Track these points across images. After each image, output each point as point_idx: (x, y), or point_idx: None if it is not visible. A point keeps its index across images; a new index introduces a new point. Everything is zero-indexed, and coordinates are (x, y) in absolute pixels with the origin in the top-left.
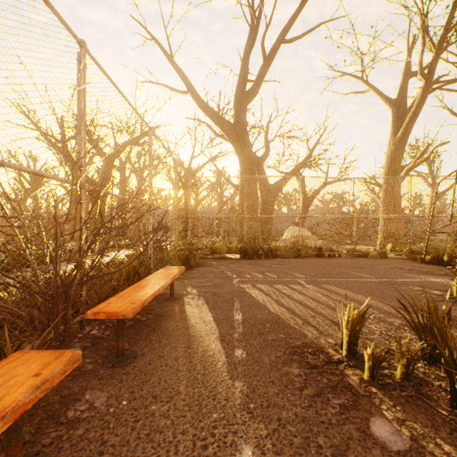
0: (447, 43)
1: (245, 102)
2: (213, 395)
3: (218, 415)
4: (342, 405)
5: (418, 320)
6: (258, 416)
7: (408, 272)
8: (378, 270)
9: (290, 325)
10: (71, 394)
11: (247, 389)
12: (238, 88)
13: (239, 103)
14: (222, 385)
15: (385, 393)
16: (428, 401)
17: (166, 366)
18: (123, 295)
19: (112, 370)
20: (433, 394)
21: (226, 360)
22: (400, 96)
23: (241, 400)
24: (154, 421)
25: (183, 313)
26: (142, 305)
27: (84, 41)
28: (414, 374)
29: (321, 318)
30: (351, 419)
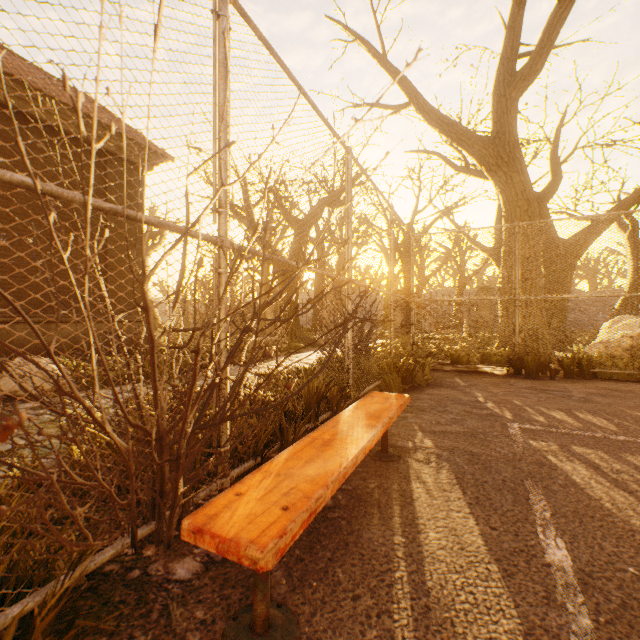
0: None
1: (516, 91)
2: None
3: None
4: None
5: None
6: None
7: None
8: None
9: None
10: None
11: None
12: (500, 71)
13: (502, 96)
14: None
15: None
16: None
17: None
18: (276, 468)
19: None
20: None
21: None
22: None
23: None
24: None
25: (407, 503)
26: (308, 518)
27: None
28: None
29: None
30: None
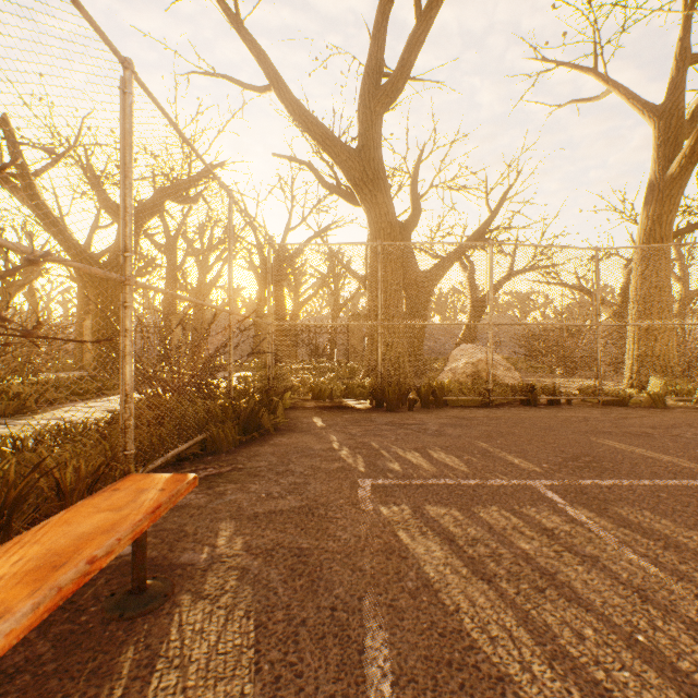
0: None
1: (380, 106)
2: None
3: None
4: None
5: None
6: None
7: None
8: (697, 444)
9: None
10: None
11: None
12: (365, 80)
13: (368, 108)
14: None
15: None
16: None
17: None
18: None
19: None
20: None
21: None
22: (671, 99)
23: None
24: None
25: None
26: None
27: None
28: None
29: None
30: None
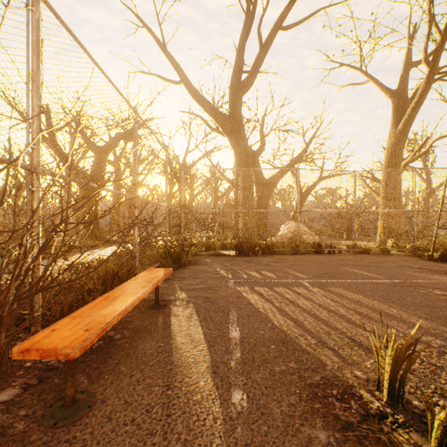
0: None
1: (241, 92)
2: None
3: None
4: None
5: None
6: None
7: (419, 271)
8: (386, 269)
9: (302, 348)
10: None
11: None
12: (233, 78)
13: (234, 93)
14: None
15: None
16: None
17: (132, 425)
18: (80, 314)
19: (51, 434)
20: None
21: (220, 411)
22: (401, 87)
23: None
24: None
25: (167, 327)
26: (101, 333)
27: None
28: None
29: (338, 336)
30: None
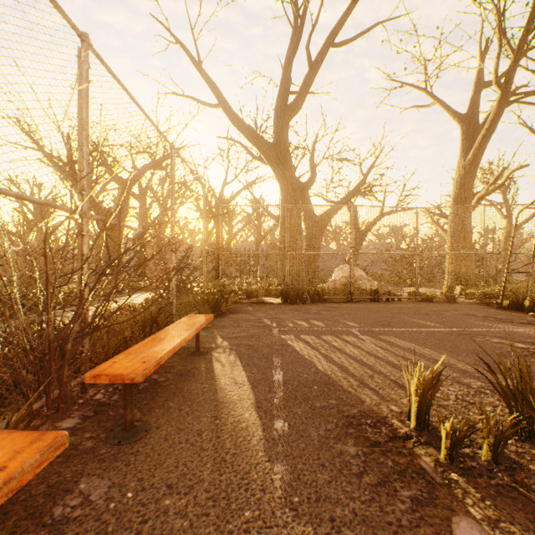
0: (527, 48)
1: (287, 117)
2: (245, 485)
3: (251, 513)
4: (414, 498)
5: (506, 384)
6: (304, 515)
7: (483, 320)
8: (447, 317)
9: (344, 388)
10: (62, 483)
11: (290, 475)
12: (278, 100)
13: (280, 118)
14: (257, 469)
15: (468, 481)
16: (525, 493)
17: (187, 443)
18: (133, 351)
19: (117, 449)
20: (532, 482)
21: (263, 434)
22: (471, 111)
23: (282, 492)
24: (167, 522)
25: (210, 371)
26: (157, 365)
27: (87, 33)
28: (504, 454)
29: (381, 379)
30: (427, 519)
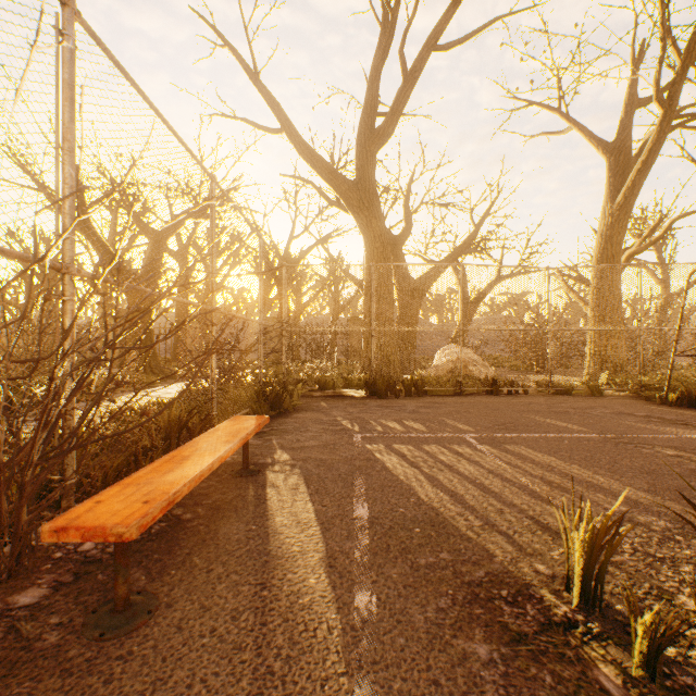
0: None
1: (374, 146)
2: None
3: None
4: None
5: None
6: None
7: (646, 421)
8: (595, 417)
9: (460, 532)
10: None
11: None
12: (362, 124)
13: (364, 148)
14: (326, 692)
15: None
16: None
17: (212, 637)
18: (135, 480)
19: (96, 649)
20: None
21: (337, 618)
22: (620, 138)
23: None
24: None
25: (261, 503)
26: (167, 506)
27: None
28: None
29: (515, 515)
30: None
